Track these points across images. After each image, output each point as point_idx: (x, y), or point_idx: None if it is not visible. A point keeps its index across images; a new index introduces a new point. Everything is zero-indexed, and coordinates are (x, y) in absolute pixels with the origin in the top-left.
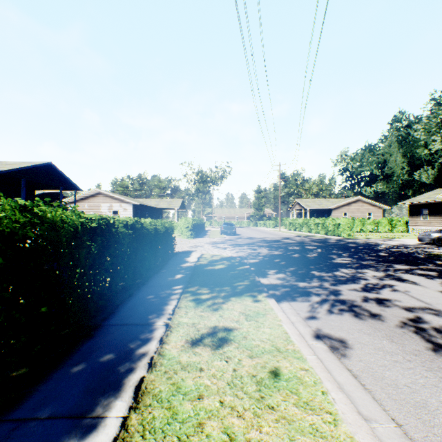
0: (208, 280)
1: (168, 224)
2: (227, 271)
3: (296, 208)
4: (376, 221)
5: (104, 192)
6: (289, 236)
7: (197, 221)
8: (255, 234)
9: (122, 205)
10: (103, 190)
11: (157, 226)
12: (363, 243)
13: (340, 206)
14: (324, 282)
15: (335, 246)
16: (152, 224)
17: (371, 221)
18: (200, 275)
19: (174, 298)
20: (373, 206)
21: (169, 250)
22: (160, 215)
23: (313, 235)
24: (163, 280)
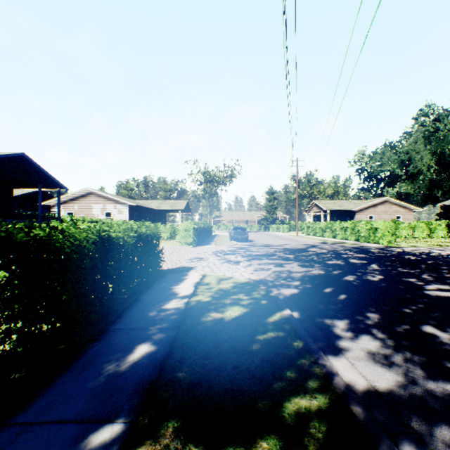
0: (207, 382)
1: (151, 228)
2: (250, 332)
3: (314, 210)
4: (412, 225)
5: (96, 191)
6: (312, 243)
7: (201, 224)
8: (270, 240)
9: (117, 206)
10: (95, 190)
11: (114, 234)
12: (423, 254)
13: (364, 208)
14: None
15: (390, 260)
16: (98, 228)
17: (406, 225)
18: (190, 349)
19: None
20: (402, 207)
21: (150, 270)
22: (163, 218)
23: (341, 241)
24: (86, 380)
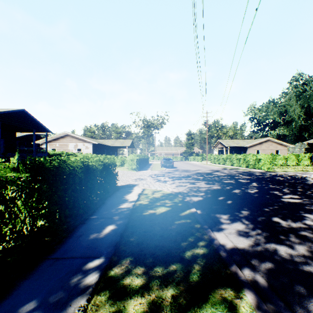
0: (146, 242)
1: (110, 159)
2: (171, 220)
3: (219, 146)
4: (285, 156)
5: (71, 134)
6: (216, 169)
7: (142, 156)
8: (188, 167)
9: (85, 144)
10: (70, 133)
11: (91, 163)
12: (289, 176)
13: (253, 145)
14: (310, 244)
15: (266, 180)
16: (82, 160)
17: (282, 156)
18: (136, 227)
19: (72, 311)
20: (280, 144)
21: (110, 186)
22: (115, 152)
23: (236, 168)
24: (82, 241)
